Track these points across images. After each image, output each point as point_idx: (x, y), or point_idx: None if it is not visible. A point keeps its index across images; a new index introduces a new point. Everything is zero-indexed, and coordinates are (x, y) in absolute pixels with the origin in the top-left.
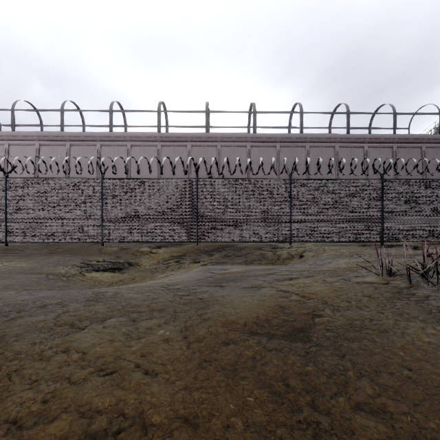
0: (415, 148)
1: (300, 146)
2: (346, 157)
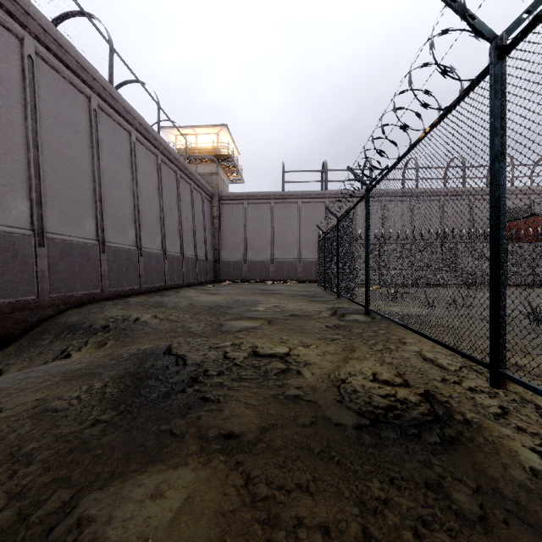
0: (173, 171)
1: (6, 26)
2: (108, 136)
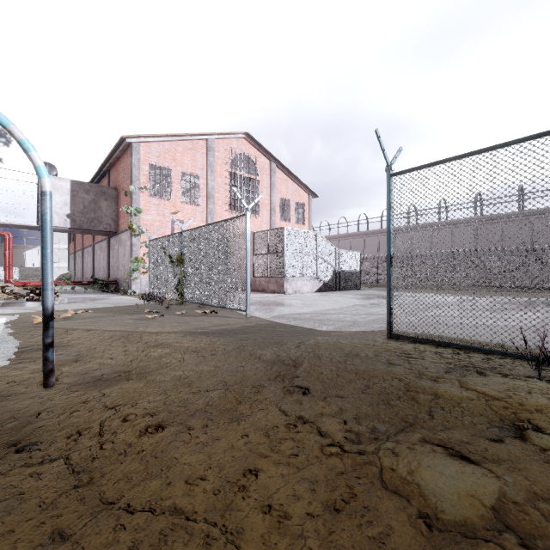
0: None
1: None
2: None
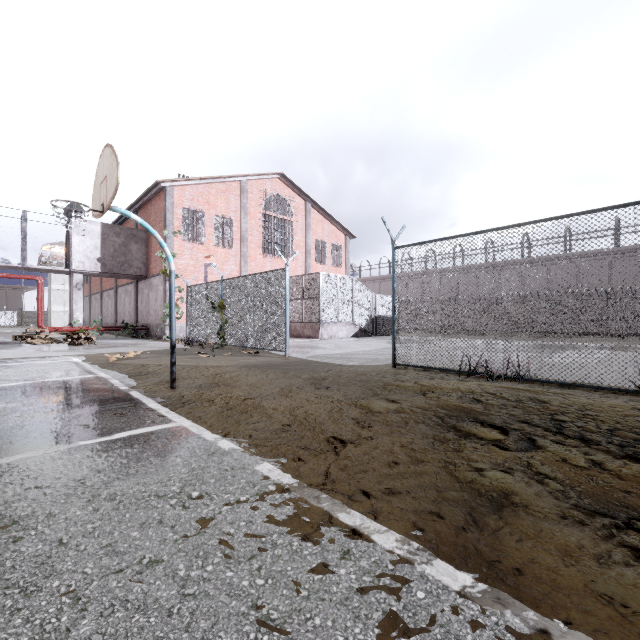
0: None
1: None
2: None
